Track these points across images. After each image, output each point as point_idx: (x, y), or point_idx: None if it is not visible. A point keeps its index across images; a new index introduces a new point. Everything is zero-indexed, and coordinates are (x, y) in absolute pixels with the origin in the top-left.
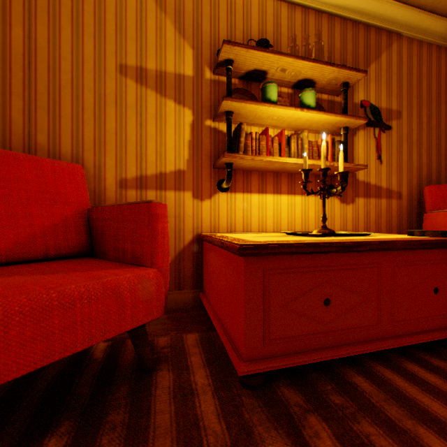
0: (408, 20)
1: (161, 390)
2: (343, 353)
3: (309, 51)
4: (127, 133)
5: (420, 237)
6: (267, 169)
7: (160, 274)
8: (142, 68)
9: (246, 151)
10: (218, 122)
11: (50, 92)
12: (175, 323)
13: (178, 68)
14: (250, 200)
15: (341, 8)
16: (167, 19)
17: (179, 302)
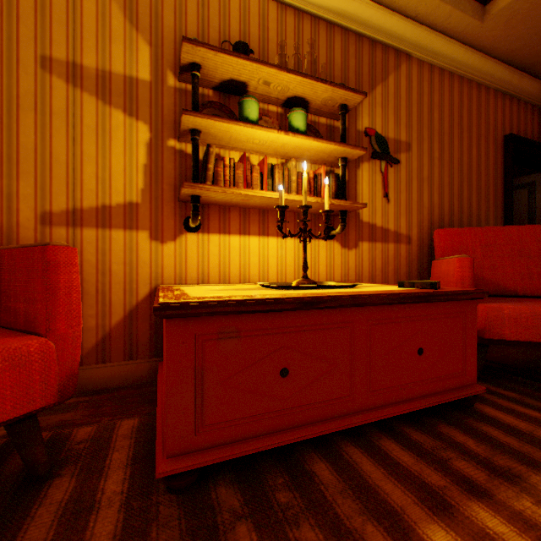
0: (418, 40)
1: (47, 507)
2: (304, 434)
3: (304, 64)
4: (53, 150)
5: (409, 288)
6: (249, 205)
7: (52, 344)
8: (76, 63)
9: (216, 182)
10: (186, 143)
11: None
12: (116, 405)
13: (129, 69)
14: (229, 242)
15: (342, 17)
16: (114, 2)
17: (131, 376)
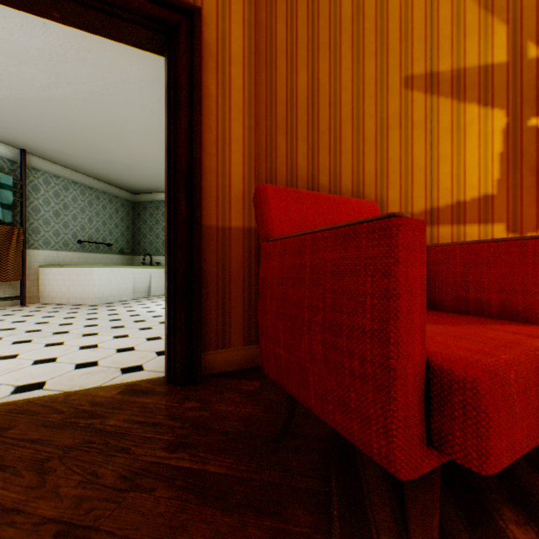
0: None
1: None
2: None
3: None
4: (412, 158)
5: None
6: None
7: None
8: (432, 73)
9: None
10: None
11: (330, 129)
12: None
13: (482, 58)
14: None
15: None
16: None
17: None
